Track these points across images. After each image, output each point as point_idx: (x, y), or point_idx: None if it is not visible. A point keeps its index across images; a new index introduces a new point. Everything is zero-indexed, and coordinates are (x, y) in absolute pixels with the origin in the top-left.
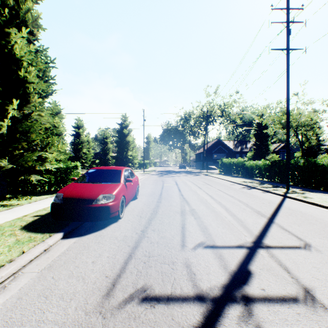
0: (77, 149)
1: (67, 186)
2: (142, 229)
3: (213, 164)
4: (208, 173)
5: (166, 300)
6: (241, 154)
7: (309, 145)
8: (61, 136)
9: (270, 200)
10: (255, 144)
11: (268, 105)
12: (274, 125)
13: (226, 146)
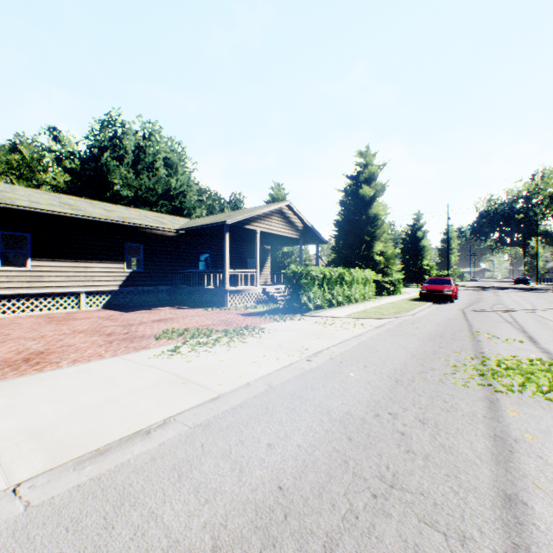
0: None
1: (423, 286)
2: (468, 305)
3: None
4: None
5: (481, 310)
6: None
7: None
8: None
9: None
10: None
11: None
12: None
13: None
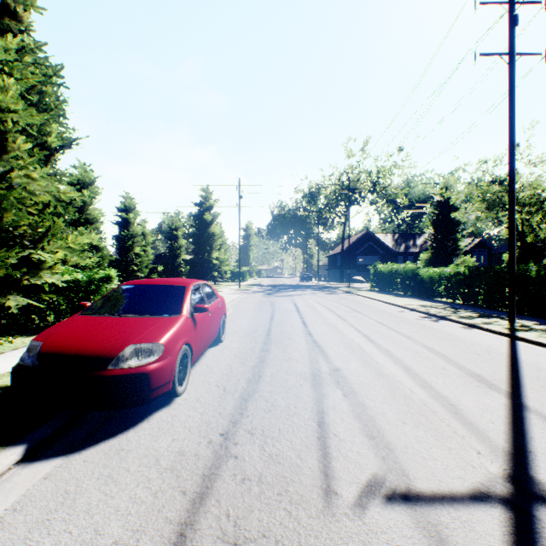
0: (125, 247)
1: (61, 324)
2: (225, 430)
3: (358, 273)
4: (351, 289)
5: None
6: (406, 255)
7: (535, 239)
8: (94, 224)
9: (488, 345)
10: (435, 238)
11: (462, 168)
12: (473, 204)
13: (381, 243)
